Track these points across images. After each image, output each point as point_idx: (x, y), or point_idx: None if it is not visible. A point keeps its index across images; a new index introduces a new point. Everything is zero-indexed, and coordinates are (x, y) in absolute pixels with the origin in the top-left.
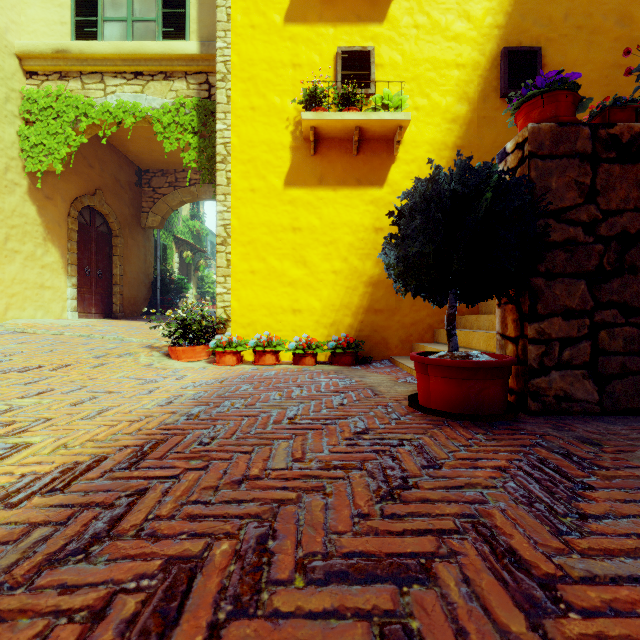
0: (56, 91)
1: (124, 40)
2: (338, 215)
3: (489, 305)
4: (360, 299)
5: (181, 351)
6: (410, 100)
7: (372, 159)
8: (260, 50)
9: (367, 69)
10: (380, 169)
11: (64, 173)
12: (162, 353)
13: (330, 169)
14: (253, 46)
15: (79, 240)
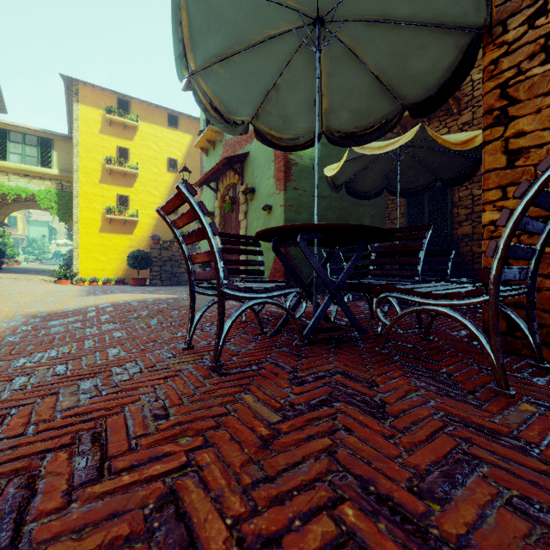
0: None
1: (21, 162)
2: (118, 242)
3: None
4: (125, 267)
5: (64, 282)
6: (141, 211)
7: (129, 226)
8: (90, 190)
9: (127, 201)
10: (132, 230)
11: None
12: (53, 283)
13: (115, 228)
14: (88, 188)
15: None
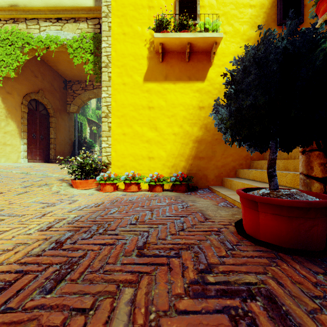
0: (11, 29)
1: None
2: (176, 99)
3: None
4: (190, 150)
5: (79, 183)
6: (221, 28)
7: (197, 64)
8: None
9: (194, 8)
10: (202, 70)
11: (19, 79)
12: (68, 184)
13: (171, 70)
14: None
15: (29, 118)
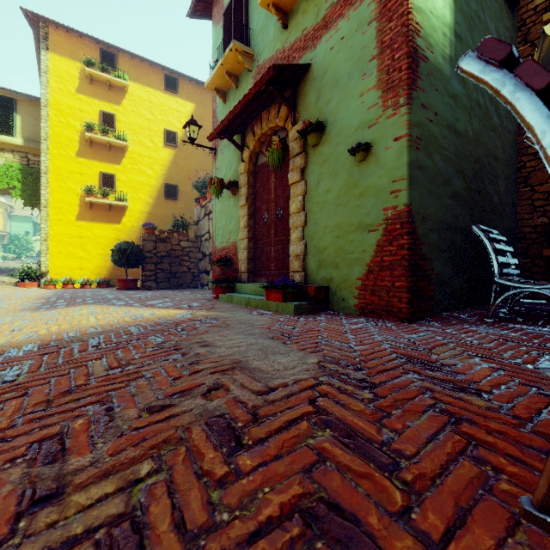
0: None
1: None
2: (101, 233)
3: None
4: (110, 264)
5: (27, 284)
6: (131, 194)
7: (115, 214)
8: (64, 165)
9: (113, 181)
10: (119, 218)
11: None
12: (13, 286)
13: (97, 215)
14: (61, 162)
15: None
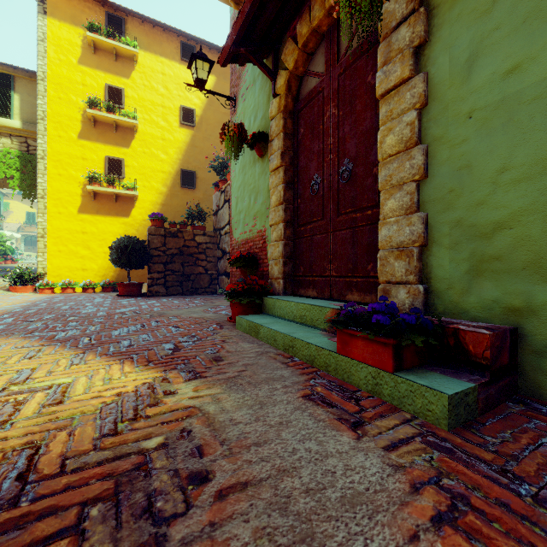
0: None
1: None
2: (107, 228)
3: None
4: None
5: (19, 288)
6: (141, 183)
7: (124, 205)
8: (64, 148)
9: (121, 167)
10: (127, 210)
11: None
12: (4, 290)
13: (103, 207)
14: (60, 146)
15: None
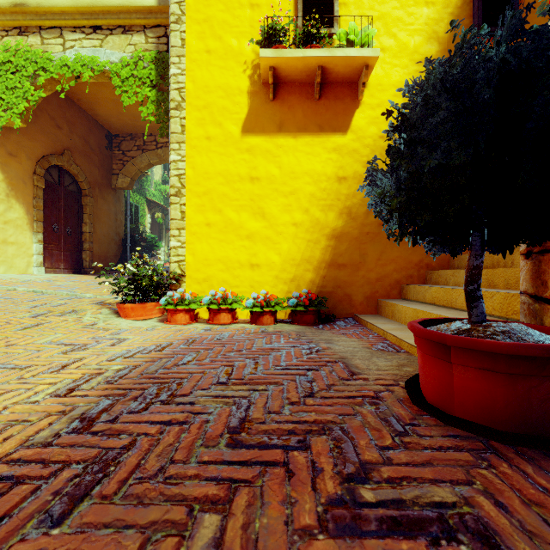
0: (15, 45)
1: None
2: (299, 164)
3: (464, 259)
4: (322, 253)
5: (130, 309)
6: (375, 40)
7: (335, 104)
8: None
9: (330, 7)
10: (343, 114)
11: (29, 132)
12: (112, 310)
13: (290, 115)
14: None
15: (46, 198)
